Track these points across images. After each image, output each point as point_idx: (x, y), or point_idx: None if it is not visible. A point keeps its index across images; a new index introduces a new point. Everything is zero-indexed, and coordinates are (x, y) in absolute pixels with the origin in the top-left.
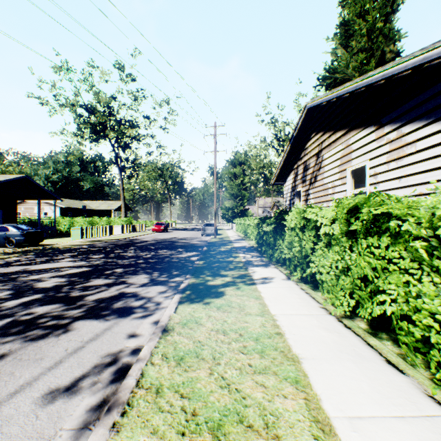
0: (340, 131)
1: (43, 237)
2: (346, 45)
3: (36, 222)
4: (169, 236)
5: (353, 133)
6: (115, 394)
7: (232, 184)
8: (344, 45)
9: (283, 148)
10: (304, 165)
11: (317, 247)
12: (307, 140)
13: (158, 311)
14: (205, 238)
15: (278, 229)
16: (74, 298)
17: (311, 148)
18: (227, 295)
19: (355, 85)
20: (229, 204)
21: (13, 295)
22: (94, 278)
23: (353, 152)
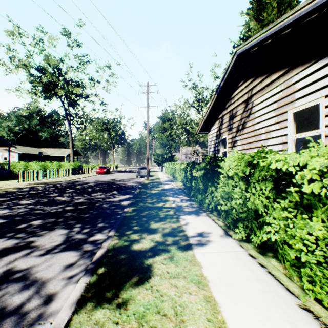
0: (278, 72)
1: None
2: (258, 18)
3: None
4: (109, 178)
5: (298, 70)
6: None
7: (162, 135)
8: (256, 18)
9: (202, 108)
10: (231, 113)
11: (275, 205)
12: (234, 89)
13: (38, 325)
14: (140, 179)
15: (208, 175)
16: None
17: (239, 96)
18: (155, 275)
19: (313, 3)
20: (159, 152)
21: None
22: None
23: (298, 91)
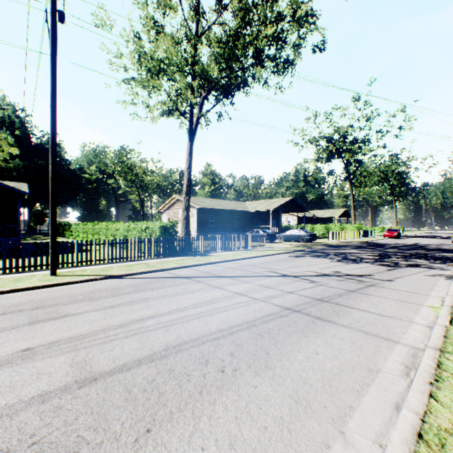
0: None
1: (316, 237)
2: None
3: (288, 228)
4: (409, 242)
5: None
6: (451, 278)
7: None
8: None
9: None
10: None
11: None
12: None
13: (449, 270)
14: None
15: None
16: (392, 262)
17: None
18: None
19: None
20: None
21: (360, 258)
22: (388, 258)
23: None
